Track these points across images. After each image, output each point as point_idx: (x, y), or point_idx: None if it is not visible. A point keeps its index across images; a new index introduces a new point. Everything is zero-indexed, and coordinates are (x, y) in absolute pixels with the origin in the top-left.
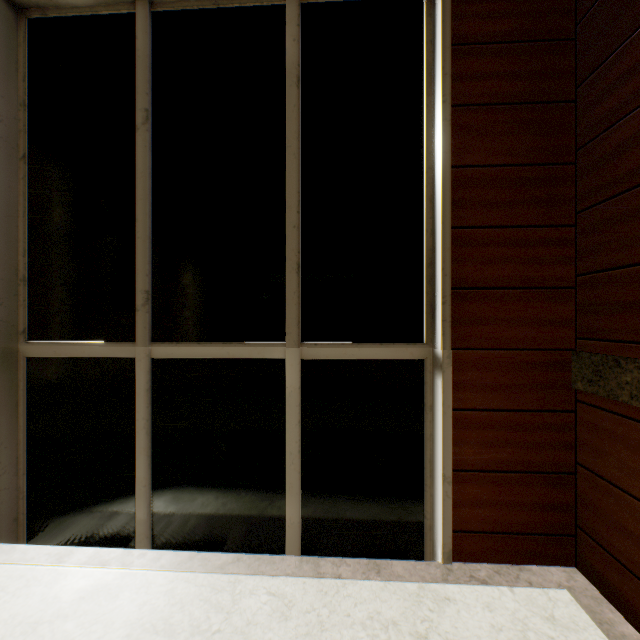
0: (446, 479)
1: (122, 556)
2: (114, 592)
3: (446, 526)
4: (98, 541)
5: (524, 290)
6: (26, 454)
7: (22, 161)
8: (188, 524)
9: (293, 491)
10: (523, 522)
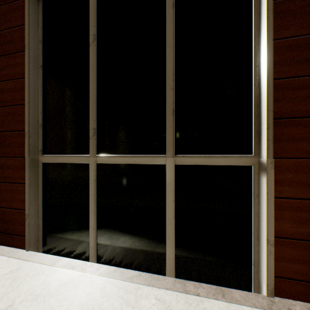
0: (269, 242)
1: (82, 265)
2: (76, 284)
3: (269, 272)
4: (72, 255)
5: None
6: (42, 209)
7: (40, 68)
8: (114, 252)
9: (170, 240)
10: None
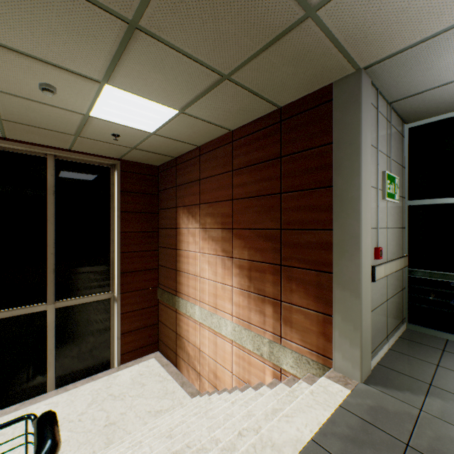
0: (119, 338)
1: None
2: None
3: (119, 354)
4: None
5: (144, 271)
6: None
7: None
8: None
9: (52, 365)
10: (144, 343)
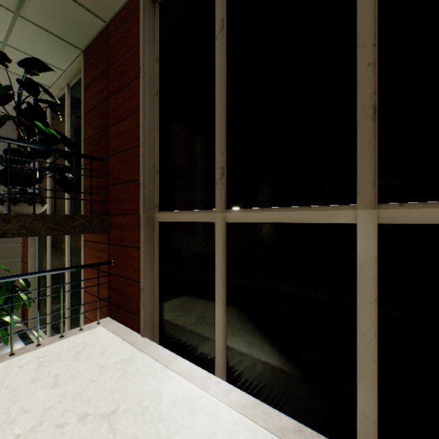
0: None
1: (204, 377)
2: (193, 409)
3: None
4: (193, 357)
5: None
6: (158, 284)
7: (156, 96)
8: (253, 370)
9: (366, 380)
10: None
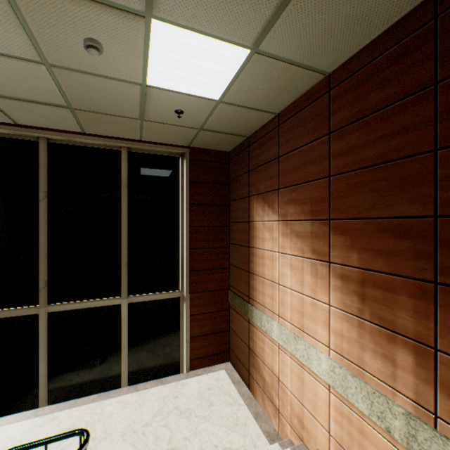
0: (187, 341)
1: (36, 412)
2: (41, 425)
3: (187, 358)
4: (13, 412)
5: (214, 270)
6: None
7: None
8: (70, 388)
9: (125, 360)
10: (214, 350)
